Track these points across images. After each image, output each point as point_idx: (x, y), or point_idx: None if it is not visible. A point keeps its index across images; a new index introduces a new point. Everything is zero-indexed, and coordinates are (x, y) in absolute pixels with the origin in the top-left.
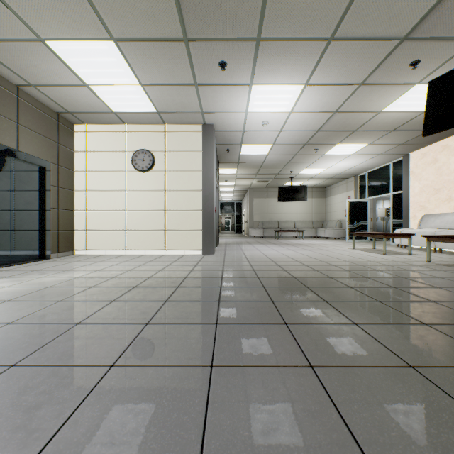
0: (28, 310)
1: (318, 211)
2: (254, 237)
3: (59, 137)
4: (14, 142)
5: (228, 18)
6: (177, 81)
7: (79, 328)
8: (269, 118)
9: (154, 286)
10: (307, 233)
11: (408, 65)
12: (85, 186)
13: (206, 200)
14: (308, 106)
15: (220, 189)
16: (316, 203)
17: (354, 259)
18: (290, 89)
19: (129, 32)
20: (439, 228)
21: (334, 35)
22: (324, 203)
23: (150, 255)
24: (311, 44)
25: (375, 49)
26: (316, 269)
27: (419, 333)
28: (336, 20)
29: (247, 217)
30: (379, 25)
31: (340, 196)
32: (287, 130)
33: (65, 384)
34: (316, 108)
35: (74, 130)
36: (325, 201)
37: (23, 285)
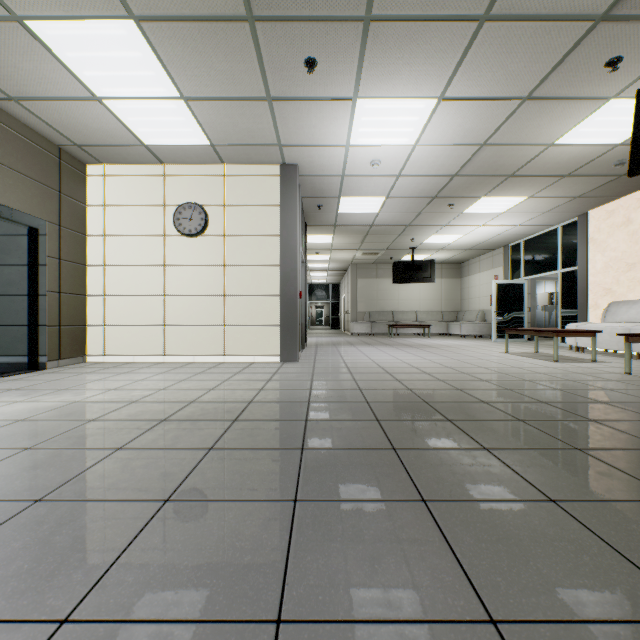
0: None
1: (451, 298)
2: (358, 334)
3: (61, 183)
4: None
5: None
6: (240, 92)
7: (35, 513)
8: (382, 154)
9: (196, 418)
10: (435, 328)
11: (602, 66)
12: (103, 259)
13: (286, 279)
14: (443, 135)
15: (309, 266)
16: (447, 285)
17: (512, 370)
18: (415, 107)
19: (158, 4)
20: (635, 321)
21: (490, 12)
22: (459, 286)
23: (202, 362)
24: (451, 27)
25: (554, 36)
26: (457, 387)
27: None
28: None
29: (347, 306)
30: None
31: (483, 276)
32: (409, 175)
33: None
34: (454, 139)
35: (87, 174)
36: (460, 283)
37: None
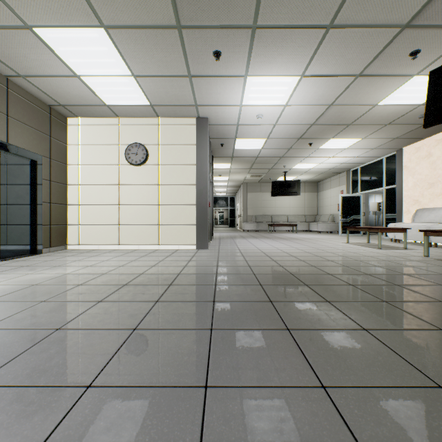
0: (6, 312)
1: (311, 206)
2: (247, 231)
3: (51, 130)
4: (3, 135)
5: (222, 3)
6: (171, 72)
7: (58, 335)
8: (264, 111)
9: (145, 283)
10: (300, 227)
11: (407, 55)
12: (78, 180)
13: (200, 194)
14: (304, 98)
15: (214, 184)
16: (308, 197)
17: (350, 254)
18: (286, 81)
19: (120, 18)
20: (434, 222)
21: (333, 22)
22: (316, 198)
23: (144, 249)
24: (308, 32)
25: (375, 37)
26: (313, 265)
27: (438, 341)
28: (336, 5)
29: (240, 211)
30: (381, 11)
31: (333, 191)
32: (282, 124)
33: (29, 413)
34: (312, 101)
35: (67, 124)
36: (317, 196)
37: (7, 283)
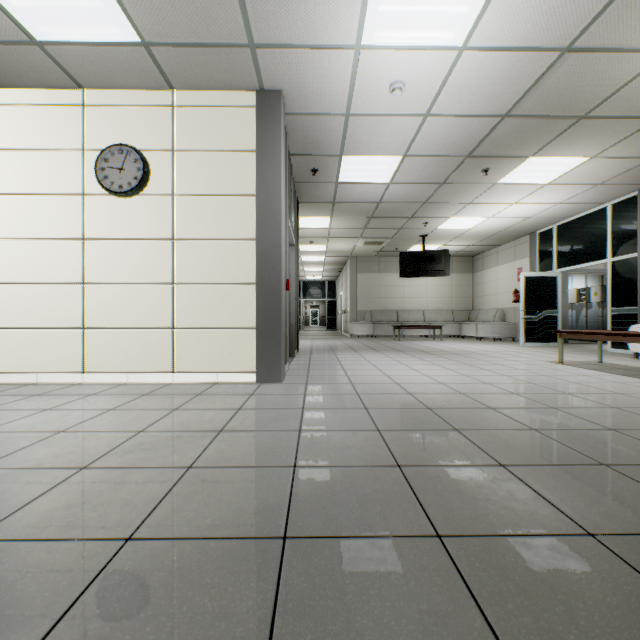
0: None
1: (462, 295)
2: (358, 336)
3: None
4: None
5: None
6: None
7: None
8: (409, 69)
9: None
10: (445, 329)
11: None
12: None
13: (264, 260)
14: (512, 22)
15: (303, 259)
16: (457, 281)
17: (624, 401)
18: None
19: None
20: None
21: None
22: (471, 282)
23: (138, 383)
24: None
25: None
26: (594, 458)
27: None
28: None
29: (345, 304)
30: None
31: (502, 269)
32: (440, 115)
33: None
34: (527, 35)
35: None
36: (472, 279)
37: None
